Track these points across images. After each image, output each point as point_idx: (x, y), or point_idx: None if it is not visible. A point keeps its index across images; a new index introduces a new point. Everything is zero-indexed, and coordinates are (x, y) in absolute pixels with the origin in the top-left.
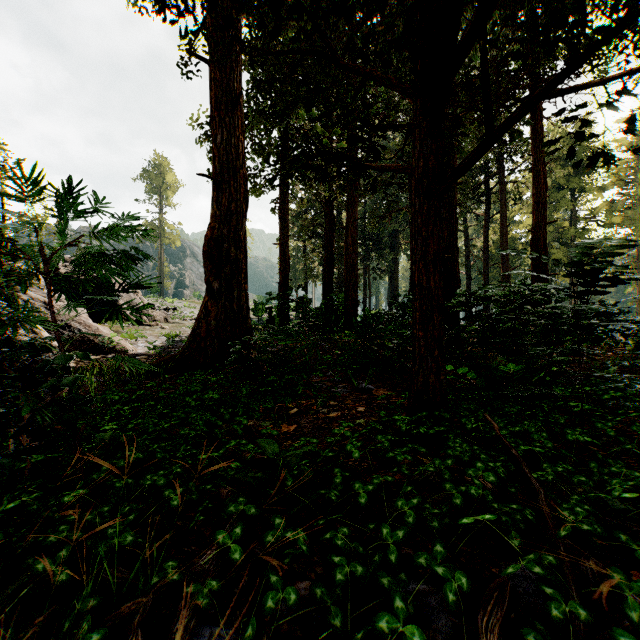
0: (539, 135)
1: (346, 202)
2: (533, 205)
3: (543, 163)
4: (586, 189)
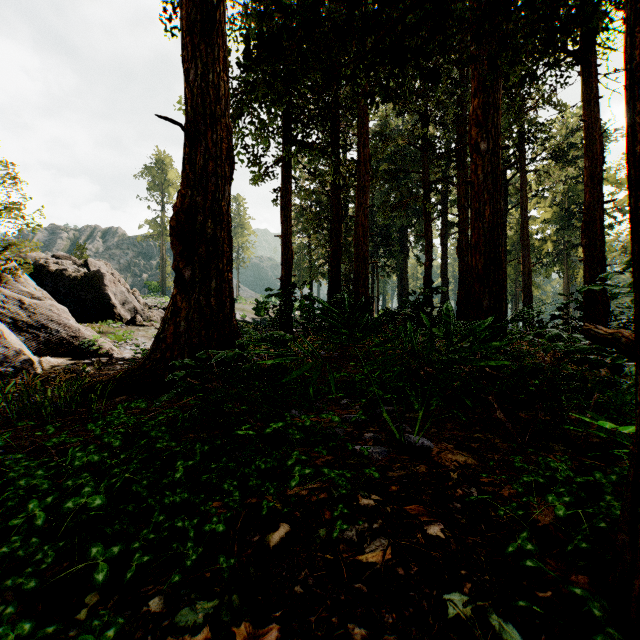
0: (593, 96)
1: (356, 187)
2: (585, 181)
3: (598, 130)
4: (609, 181)
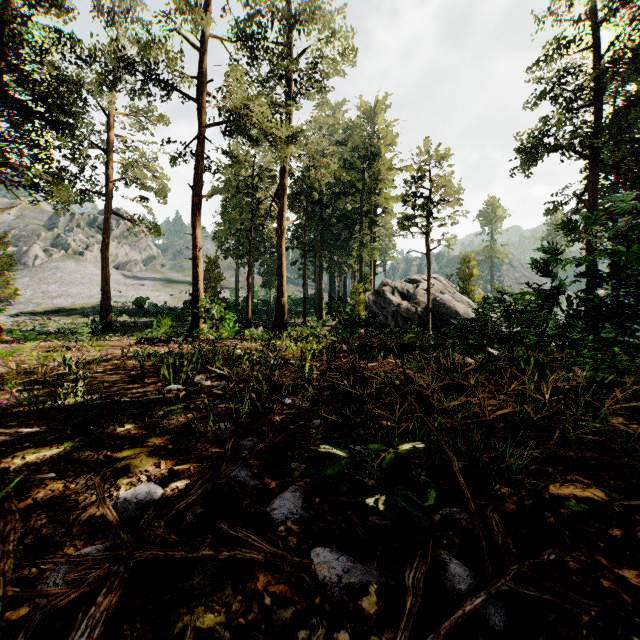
0: None
1: None
2: None
3: None
4: None
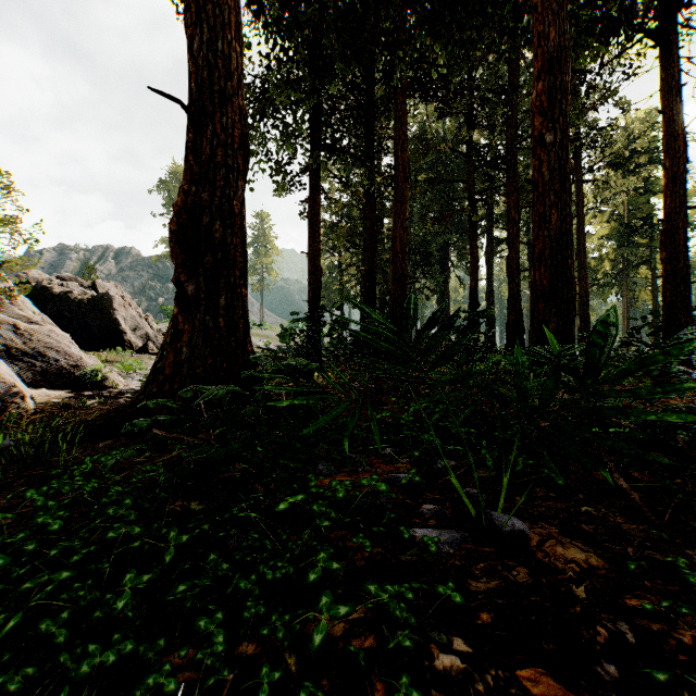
0: (674, 83)
1: (393, 196)
2: (664, 184)
3: (680, 123)
4: None
